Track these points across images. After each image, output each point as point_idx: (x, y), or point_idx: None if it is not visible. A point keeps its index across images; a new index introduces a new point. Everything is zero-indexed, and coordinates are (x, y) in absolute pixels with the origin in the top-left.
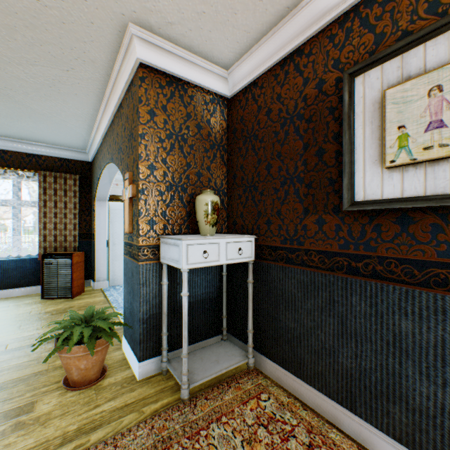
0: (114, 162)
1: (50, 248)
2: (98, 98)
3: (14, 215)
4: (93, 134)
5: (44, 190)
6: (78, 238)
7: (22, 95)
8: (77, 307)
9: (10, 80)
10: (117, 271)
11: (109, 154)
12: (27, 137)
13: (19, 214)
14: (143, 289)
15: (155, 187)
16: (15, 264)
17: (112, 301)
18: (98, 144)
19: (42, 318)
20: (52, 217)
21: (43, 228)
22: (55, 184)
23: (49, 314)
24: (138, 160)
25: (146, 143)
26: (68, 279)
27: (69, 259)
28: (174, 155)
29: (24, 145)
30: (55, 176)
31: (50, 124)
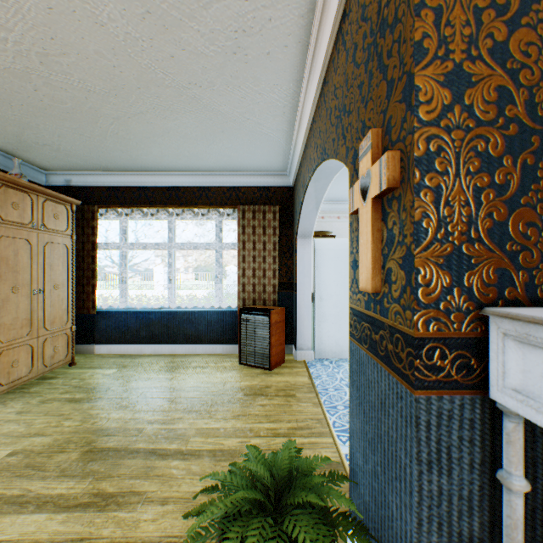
0: (325, 155)
1: (248, 300)
2: (299, 46)
3: (216, 260)
4: (294, 137)
5: (242, 228)
6: (277, 288)
7: (207, 90)
8: (274, 389)
9: (189, 65)
10: (323, 337)
11: (316, 150)
12: (225, 166)
13: (220, 258)
14: (425, 477)
15: (466, 144)
16: (216, 316)
17: (319, 389)
18: (300, 150)
19: (233, 397)
20: (250, 262)
21: (241, 276)
22: (253, 220)
23: (241, 393)
24: (412, 64)
25: (436, 3)
26: (265, 343)
27: (266, 317)
28: (530, 27)
29: (224, 178)
30: (253, 211)
31: (243, 136)
